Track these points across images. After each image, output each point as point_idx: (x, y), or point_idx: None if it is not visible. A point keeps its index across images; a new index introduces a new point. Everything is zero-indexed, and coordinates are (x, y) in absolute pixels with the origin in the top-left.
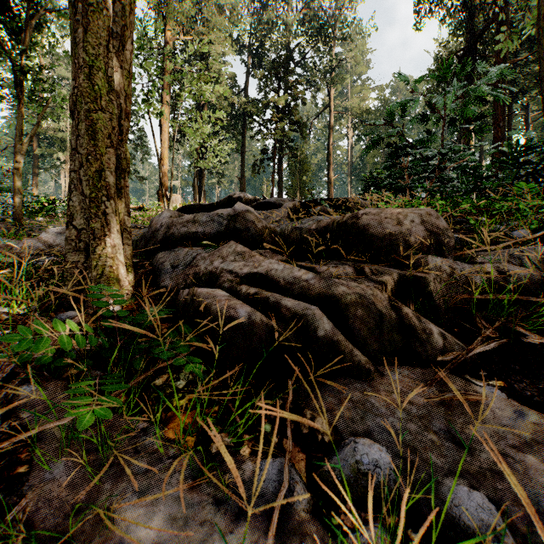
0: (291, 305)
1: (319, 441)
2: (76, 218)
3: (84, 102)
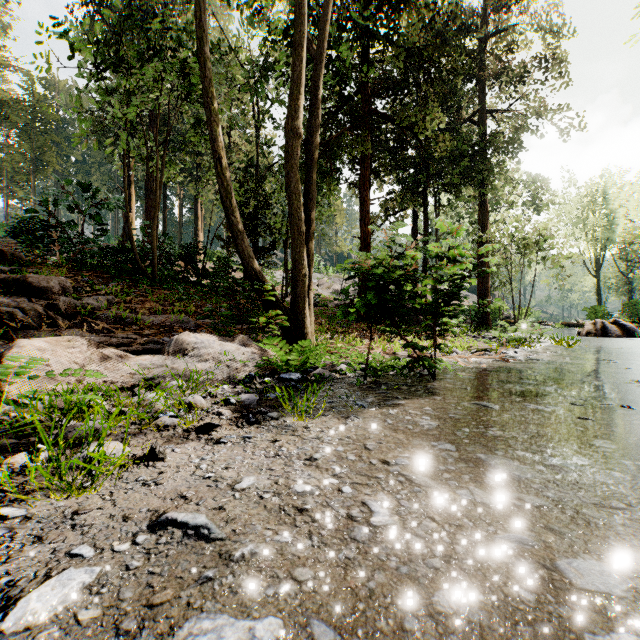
0: (7, 309)
1: None
2: None
3: None
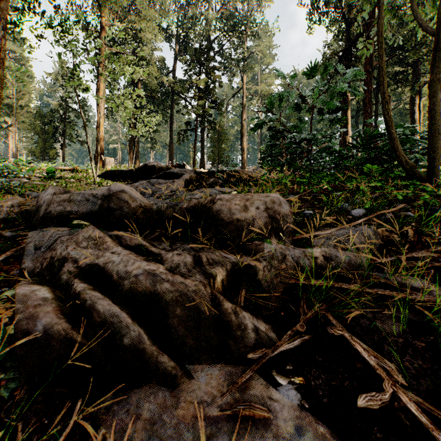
0: (103, 310)
1: None
2: None
3: None
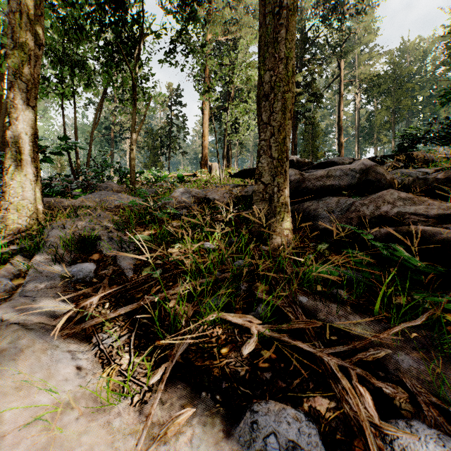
0: None
1: None
2: (264, 176)
3: (282, 86)
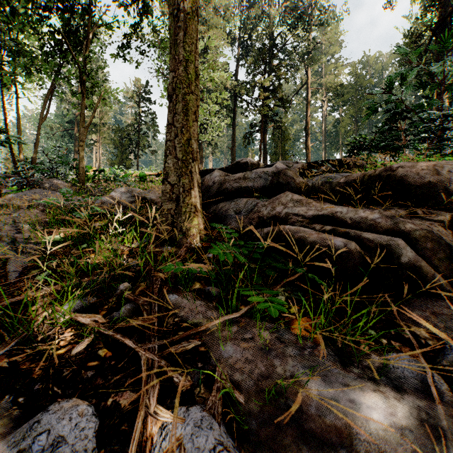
0: (373, 238)
1: (423, 344)
2: (170, 176)
3: (182, 87)
